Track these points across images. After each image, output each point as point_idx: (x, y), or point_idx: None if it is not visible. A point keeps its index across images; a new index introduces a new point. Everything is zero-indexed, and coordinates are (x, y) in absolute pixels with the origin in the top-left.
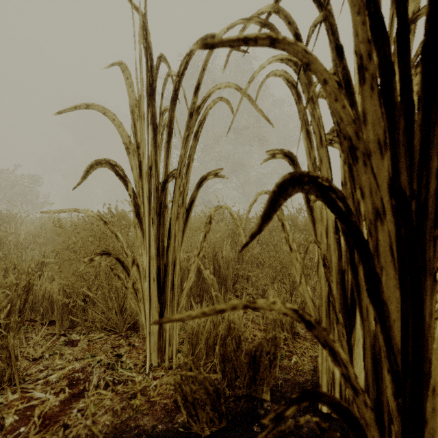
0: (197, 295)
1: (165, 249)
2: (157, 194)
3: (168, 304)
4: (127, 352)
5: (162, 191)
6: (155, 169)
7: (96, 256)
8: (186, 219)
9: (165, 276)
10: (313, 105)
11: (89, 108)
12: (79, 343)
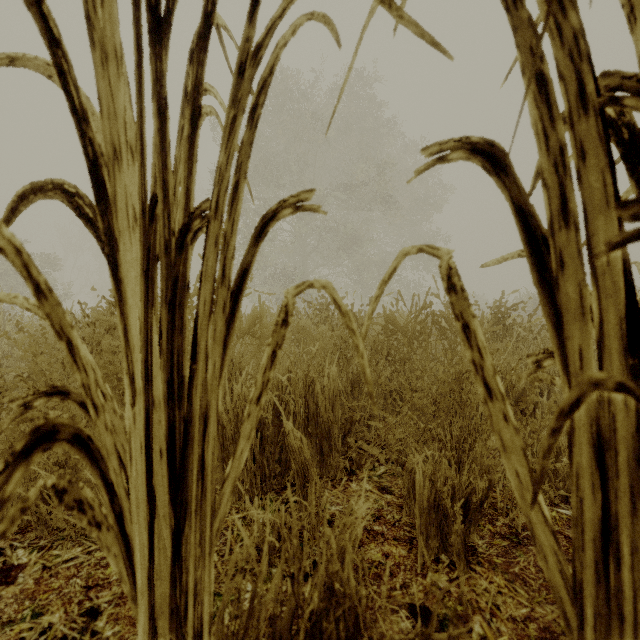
0: (275, 462)
1: (185, 384)
2: (168, 257)
3: (191, 511)
4: (114, 601)
5: (179, 251)
6: (162, 201)
7: (38, 399)
8: (231, 315)
9: (187, 445)
10: (556, 3)
11: (15, 65)
12: (20, 576)
